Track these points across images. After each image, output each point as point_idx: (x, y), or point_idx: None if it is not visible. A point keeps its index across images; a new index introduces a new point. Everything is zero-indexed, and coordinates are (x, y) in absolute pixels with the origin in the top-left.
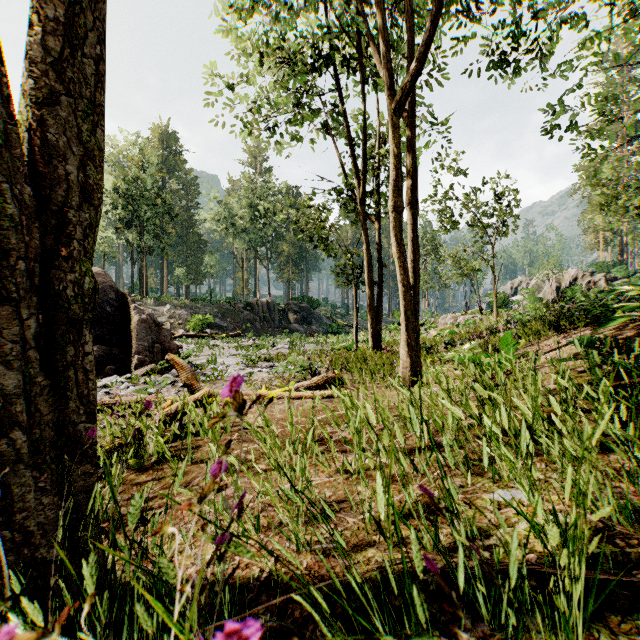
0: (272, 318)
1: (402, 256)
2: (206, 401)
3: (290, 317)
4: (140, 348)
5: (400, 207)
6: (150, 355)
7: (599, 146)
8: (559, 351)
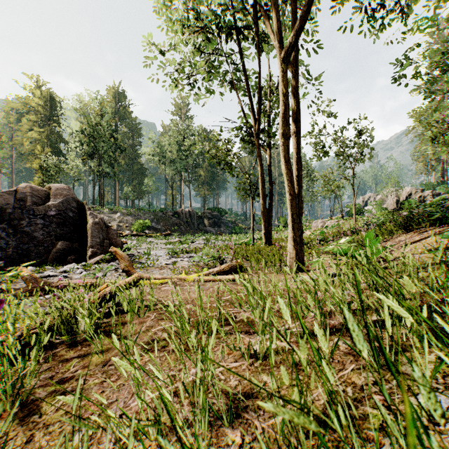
0: (192, 222)
1: (289, 172)
2: (135, 284)
3: (205, 222)
4: (93, 243)
5: (288, 134)
6: (101, 248)
7: (439, 89)
8: (435, 243)
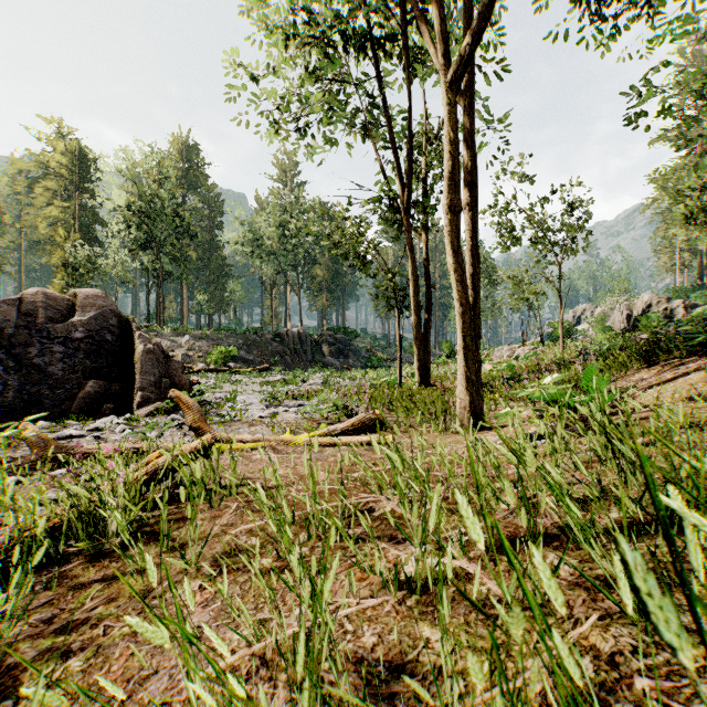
0: (304, 350)
1: (460, 268)
2: (207, 451)
3: (324, 349)
4: (144, 383)
5: (458, 206)
6: (156, 392)
7: (701, 135)
8: None
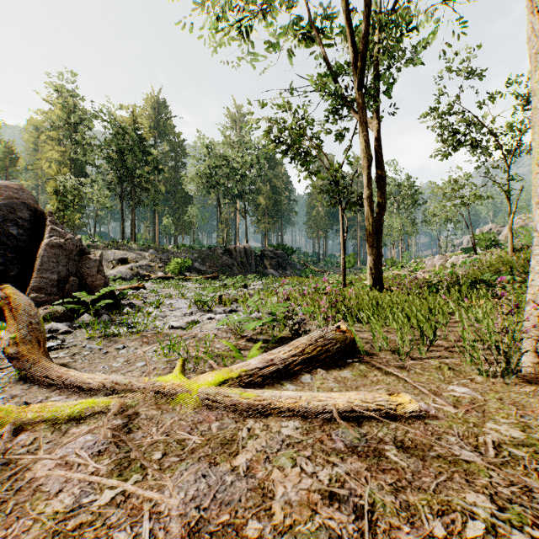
0: (249, 263)
1: None
2: None
3: (266, 263)
4: (42, 283)
5: None
6: (58, 293)
7: None
8: None
